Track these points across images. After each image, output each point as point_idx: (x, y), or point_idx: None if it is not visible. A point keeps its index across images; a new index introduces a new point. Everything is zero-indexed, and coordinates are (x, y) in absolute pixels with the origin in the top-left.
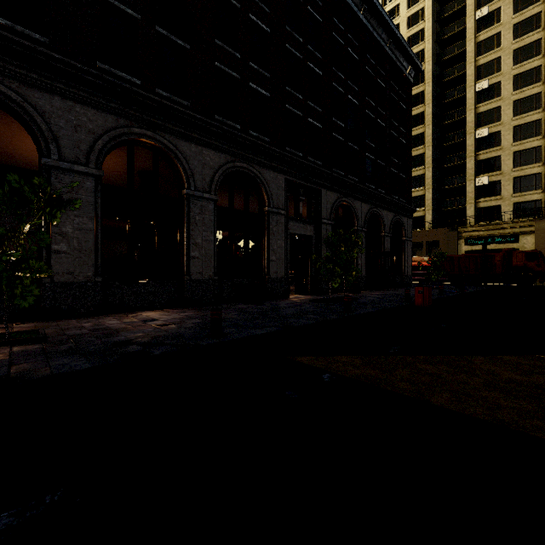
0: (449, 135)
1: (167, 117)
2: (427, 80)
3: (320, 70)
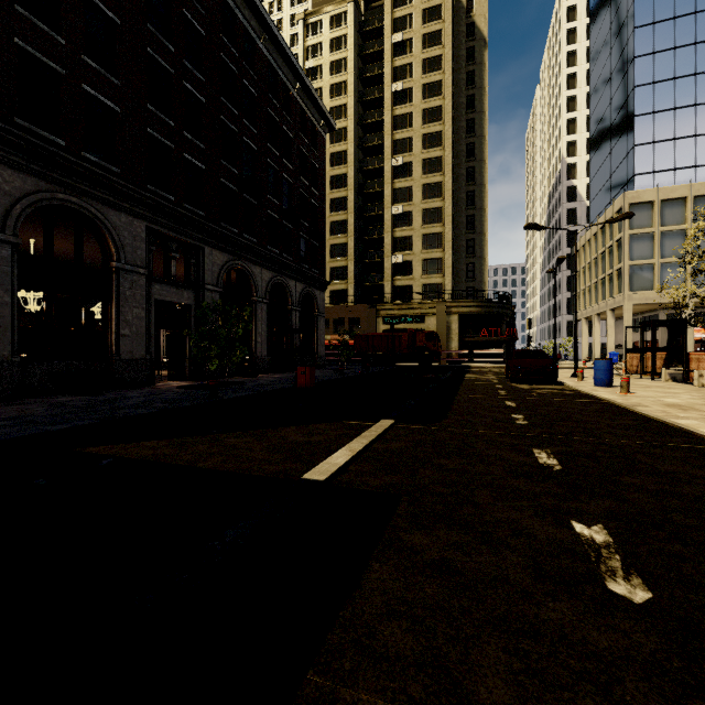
0: (370, 205)
1: None
2: (349, 139)
3: (203, 95)
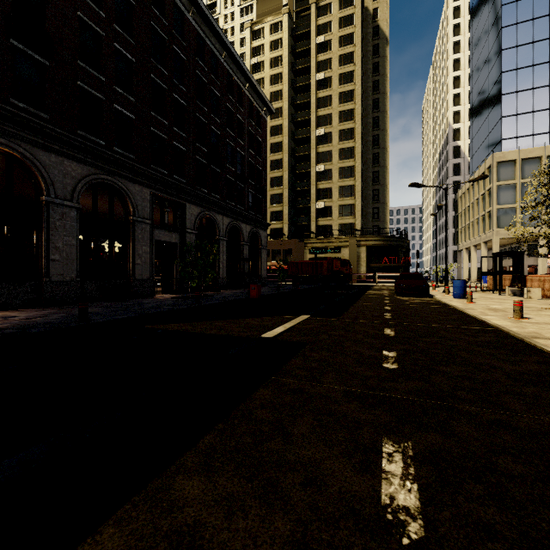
0: (300, 165)
1: (23, 127)
2: (284, 116)
3: (185, 101)
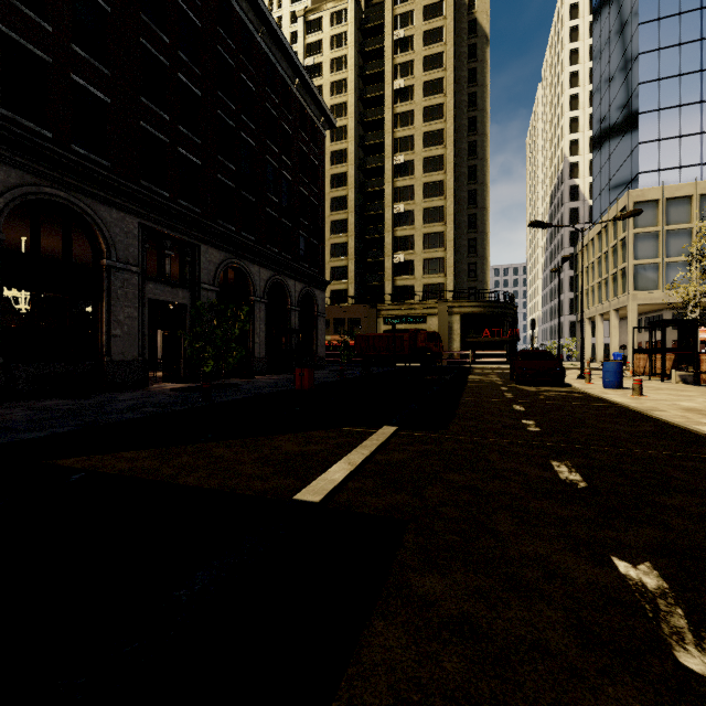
0: (371, 204)
1: None
2: (350, 138)
3: (199, 88)
